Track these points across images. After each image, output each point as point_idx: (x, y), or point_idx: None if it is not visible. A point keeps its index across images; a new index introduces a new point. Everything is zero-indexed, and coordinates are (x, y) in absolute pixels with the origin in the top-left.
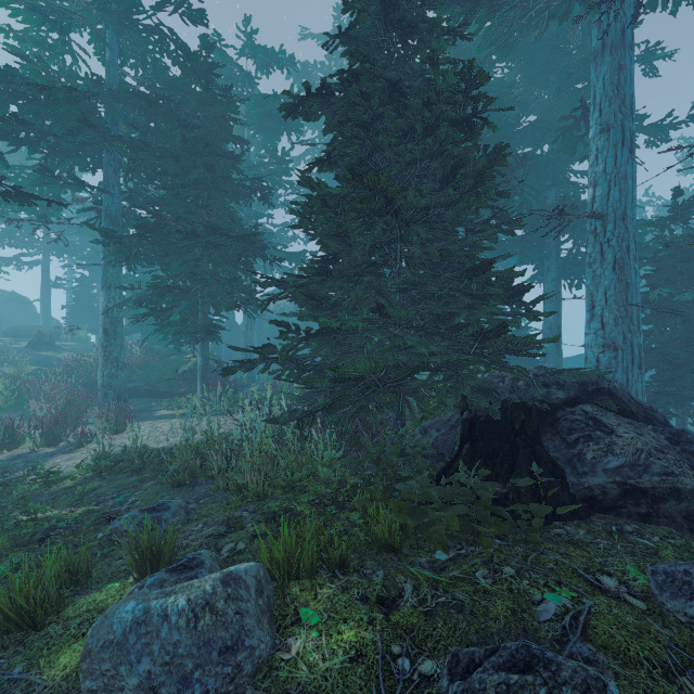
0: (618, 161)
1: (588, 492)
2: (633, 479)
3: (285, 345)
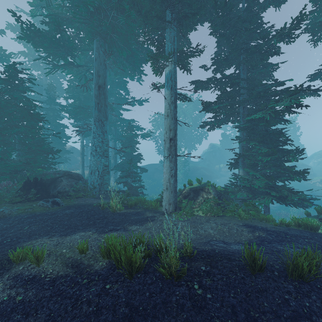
0: None
1: (53, 194)
2: (59, 190)
3: None
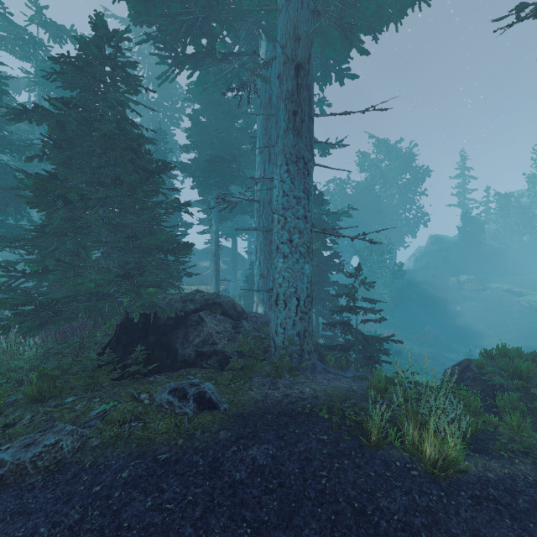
0: (266, 171)
1: (184, 357)
2: (201, 348)
3: (5, 281)
